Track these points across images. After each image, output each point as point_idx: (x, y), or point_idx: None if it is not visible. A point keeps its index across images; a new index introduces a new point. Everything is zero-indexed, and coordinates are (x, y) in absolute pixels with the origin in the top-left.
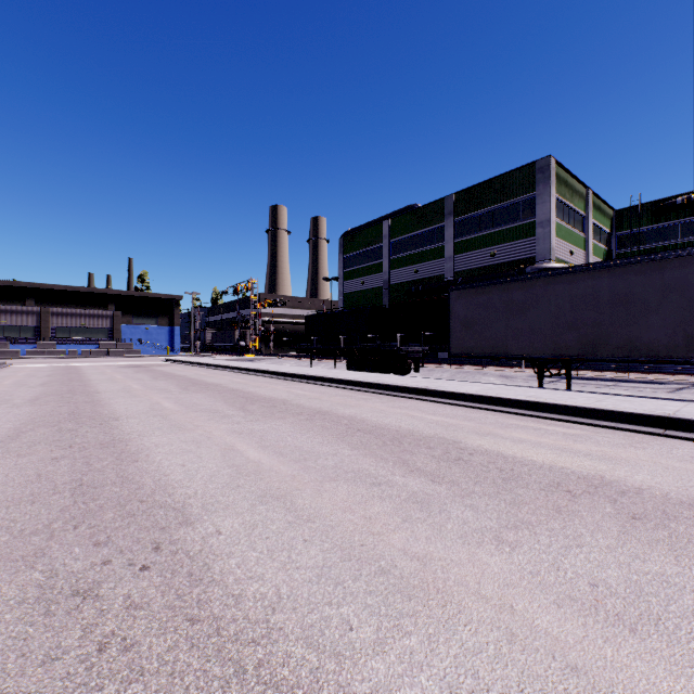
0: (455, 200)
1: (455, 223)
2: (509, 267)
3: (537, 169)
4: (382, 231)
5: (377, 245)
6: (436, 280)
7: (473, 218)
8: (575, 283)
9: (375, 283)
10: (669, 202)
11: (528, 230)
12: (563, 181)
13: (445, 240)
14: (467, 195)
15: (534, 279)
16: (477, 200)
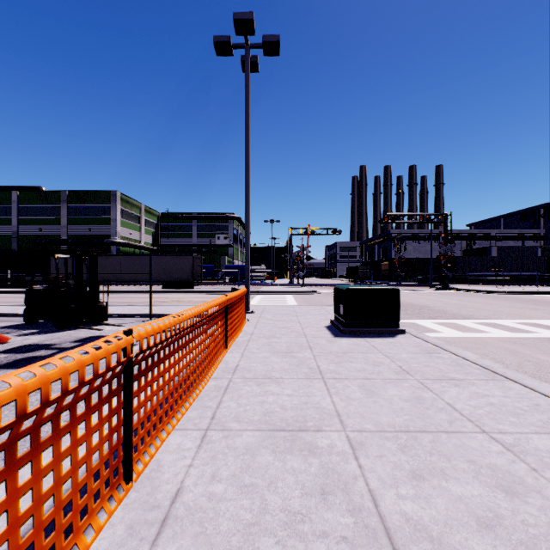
0: (69, 194)
1: (69, 207)
2: (98, 237)
3: (111, 194)
4: (11, 197)
5: (7, 206)
6: (56, 237)
7: (79, 207)
8: None
9: (5, 232)
10: (177, 215)
11: (108, 221)
12: (126, 201)
13: (62, 215)
14: (76, 194)
15: None
16: (82, 198)
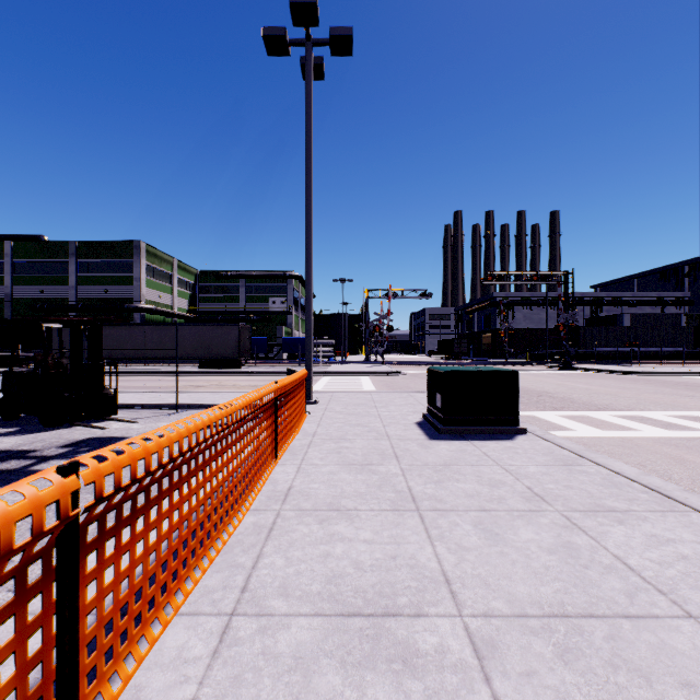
0: (79, 245)
1: (79, 263)
2: (117, 301)
3: (134, 246)
4: (3, 249)
5: None
6: (62, 301)
7: (93, 263)
8: (106, 330)
9: None
10: (221, 273)
11: (129, 281)
12: (154, 254)
13: (69, 273)
14: (88, 246)
15: None
16: (96, 251)
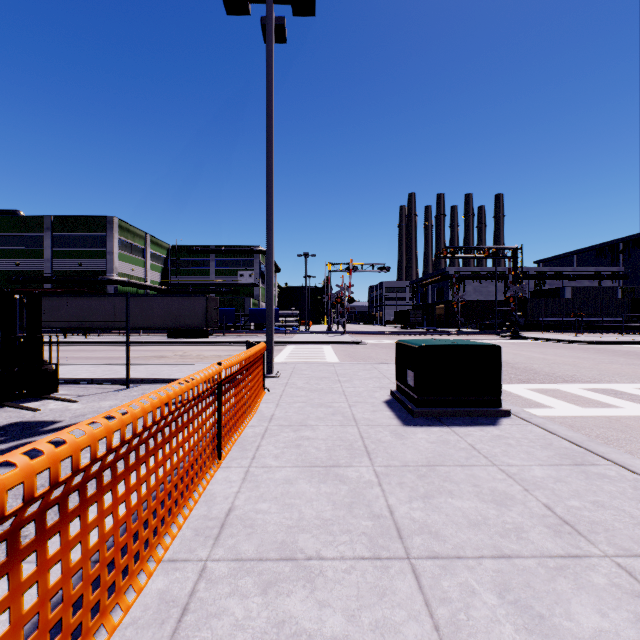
0: (54, 220)
1: (54, 237)
2: (91, 274)
3: (107, 221)
4: None
5: None
6: (37, 273)
7: (67, 237)
8: (77, 301)
9: None
10: (191, 248)
11: (103, 254)
12: (126, 229)
13: (44, 246)
14: (63, 220)
15: (62, 297)
16: (70, 226)
